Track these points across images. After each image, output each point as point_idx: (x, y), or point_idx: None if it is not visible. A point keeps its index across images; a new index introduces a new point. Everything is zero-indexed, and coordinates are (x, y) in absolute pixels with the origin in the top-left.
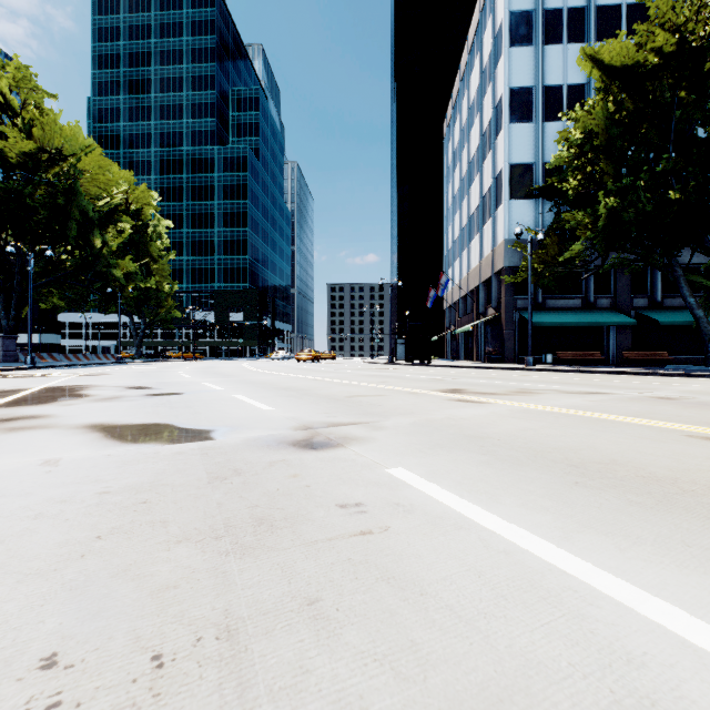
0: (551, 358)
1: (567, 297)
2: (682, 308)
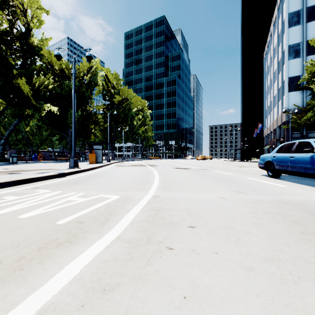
0: None
1: None
2: None
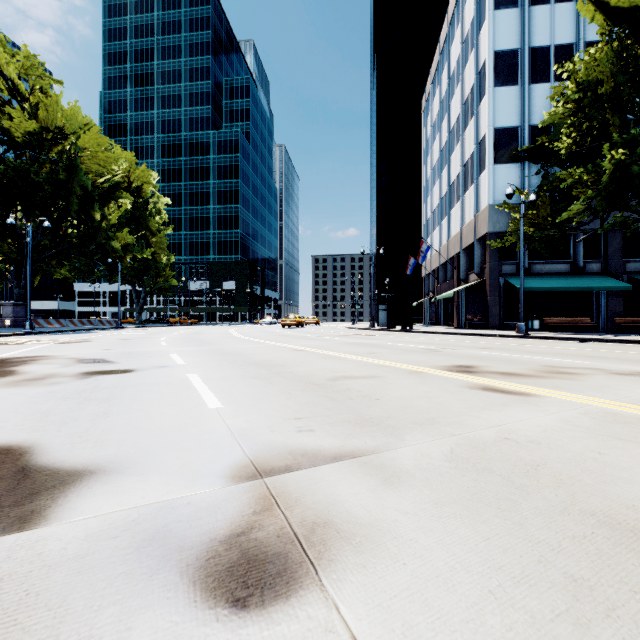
0: (538, 325)
1: (554, 262)
2: None
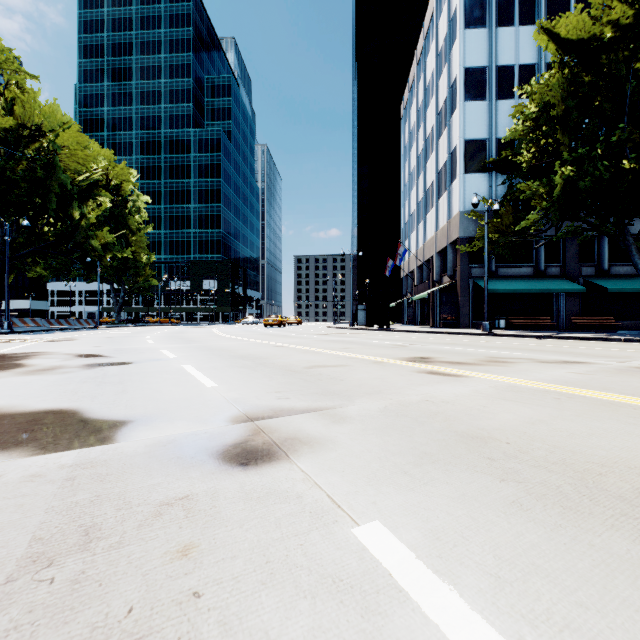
0: (504, 324)
1: (519, 266)
2: (628, 276)
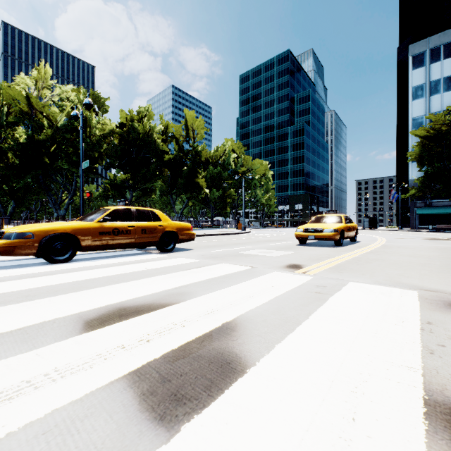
0: (431, 227)
1: (443, 201)
2: None
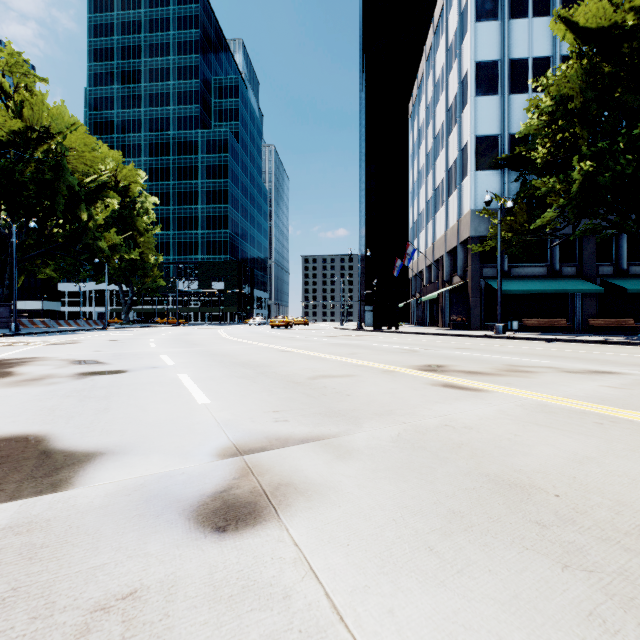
0: (517, 325)
1: (532, 266)
2: None
